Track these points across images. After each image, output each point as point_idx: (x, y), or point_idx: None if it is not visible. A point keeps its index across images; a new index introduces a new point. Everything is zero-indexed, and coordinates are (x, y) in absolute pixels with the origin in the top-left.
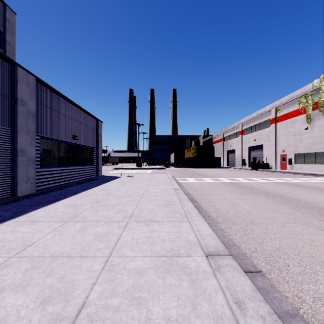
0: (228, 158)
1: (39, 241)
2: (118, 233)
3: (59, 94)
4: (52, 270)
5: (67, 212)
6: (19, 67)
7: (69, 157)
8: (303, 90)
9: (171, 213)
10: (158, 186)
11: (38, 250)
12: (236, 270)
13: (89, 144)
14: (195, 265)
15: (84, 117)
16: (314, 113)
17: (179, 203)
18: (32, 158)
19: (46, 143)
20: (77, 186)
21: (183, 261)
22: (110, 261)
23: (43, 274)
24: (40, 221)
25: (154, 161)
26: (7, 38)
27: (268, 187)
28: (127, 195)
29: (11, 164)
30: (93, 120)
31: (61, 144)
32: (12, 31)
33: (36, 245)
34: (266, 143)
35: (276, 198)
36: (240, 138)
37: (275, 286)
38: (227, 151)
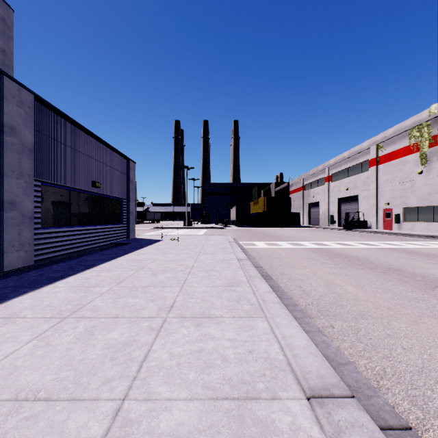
0: (310, 214)
1: (4, 360)
2: (146, 342)
3: (71, 121)
4: None
5: (70, 299)
6: (6, 77)
7: (86, 212)
8: (416, 120)
9: (236, 302)
10: (215, 254)
11: None
12: None
13: (116, 193)
14: (289, 423)
15: (109, 155)
16: (431, 150)
17: (248, 283)
18: (27, 213)
19: (51, 192)
20: (96, 255)
21: (265, 413)
22: (124, 413)
23: None
24: (20, 317)
25: (209, 217)
26: (1, 45)
27: (372, 255)
28: (168, 269)
29: None
30: (123, 160)
31: (73, 193)
32: (8, 35)
33: None
34: (363, 193)
35: (390, 273)
36: (326, 187)
37: None
38: (308, 204)
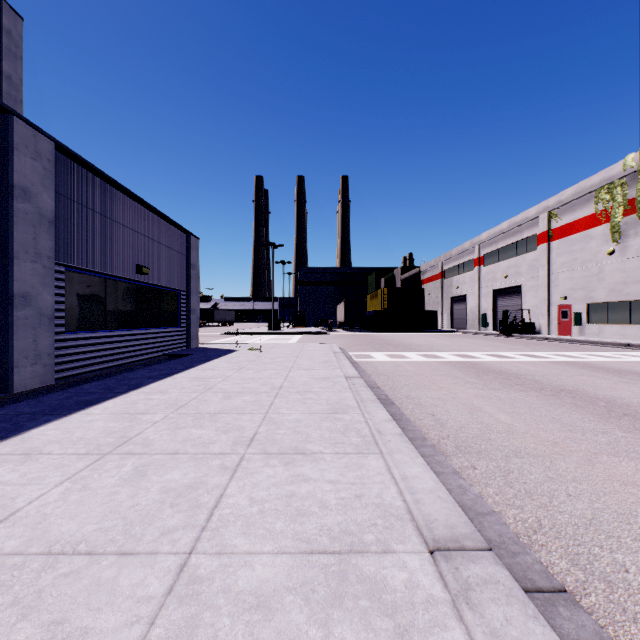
0: (452, 313)
1: (28, 507)
2: (218, 484)
3: (108, 180)
4: (40, 597)
5: (111, 430)
6: (18, 118)
7: (128, 309)
8: (605, 176)
9: (342, 434)
10: (313, 369)
11: (19, 533)
12: (513, 599)
13: (171, 283)
14: (404, 580)
15: (161, 228)
16: (627, 221)
17: (359, 410)
18: (46, 311)
19: (80, 281)
20: (144, 370)
21: (374, 569)
22: (191, 569)
23: (12, 609)
24: (44, 453)
25: (305, 318)
26: (6, 68)
27: (539, 371)
28: (246, 390)
29: (1, 325)
30: (181, 234)
31: (111, 282)
32: (15, 54)
33: (19, 520)
34: (529, 282)
35: (561, 395)
36: (476, 273)
37: (607, 632)
38: (450, 298)
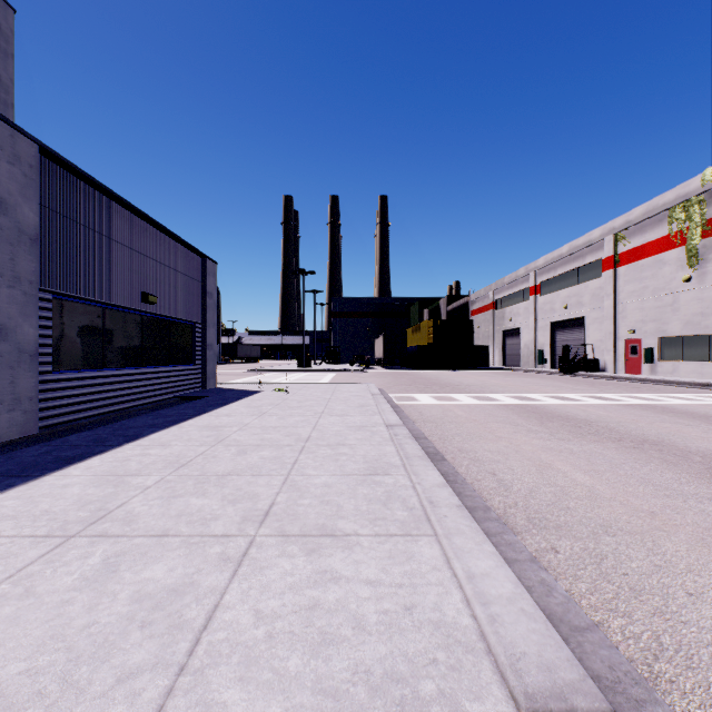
0: (505, 348)
1: None
2: (213, 587)
3: (106, 192)
4: None
5: (87, 500)
6: None
7: (132, 344)
8: (680, 192)
9: (383, 505)
10: (347, 415)
11: None
12: None
13: (184, 313)
14: None
15: (172, 250)
16: (705, 243)
17: (403, 469)
18: (27, 347)
19: (71, 311)
20: (147, 417)
21: None
22: None
23: None
24: None
25: (339, 354)
26: None
27: (612, 417)
28: (266, 442)
29: None
30: (195, 258)
31: (110, 312)
32: (5, 51)
33: None
34: (592, 314)
35: (646, 448)
36: (531, 304)
37: None
38: (502, 331)
